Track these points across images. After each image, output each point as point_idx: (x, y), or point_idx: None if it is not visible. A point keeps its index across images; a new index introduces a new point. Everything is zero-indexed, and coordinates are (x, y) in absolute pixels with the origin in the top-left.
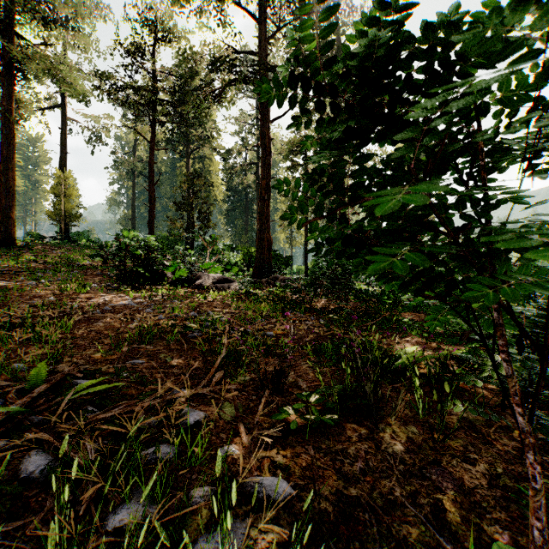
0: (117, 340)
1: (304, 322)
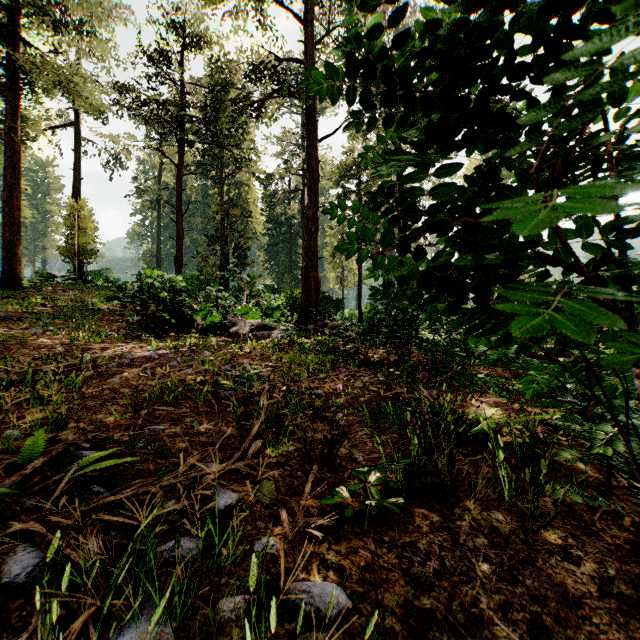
0: (134, 400)
1: (358, 377)
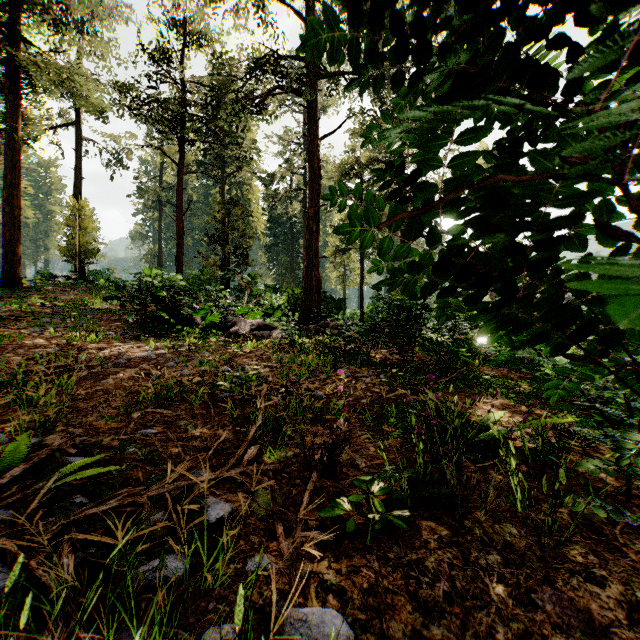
0: (128, 402)
1: (360, 378)
